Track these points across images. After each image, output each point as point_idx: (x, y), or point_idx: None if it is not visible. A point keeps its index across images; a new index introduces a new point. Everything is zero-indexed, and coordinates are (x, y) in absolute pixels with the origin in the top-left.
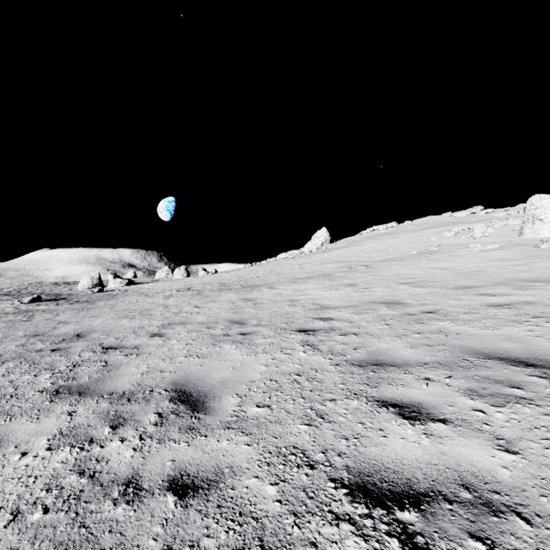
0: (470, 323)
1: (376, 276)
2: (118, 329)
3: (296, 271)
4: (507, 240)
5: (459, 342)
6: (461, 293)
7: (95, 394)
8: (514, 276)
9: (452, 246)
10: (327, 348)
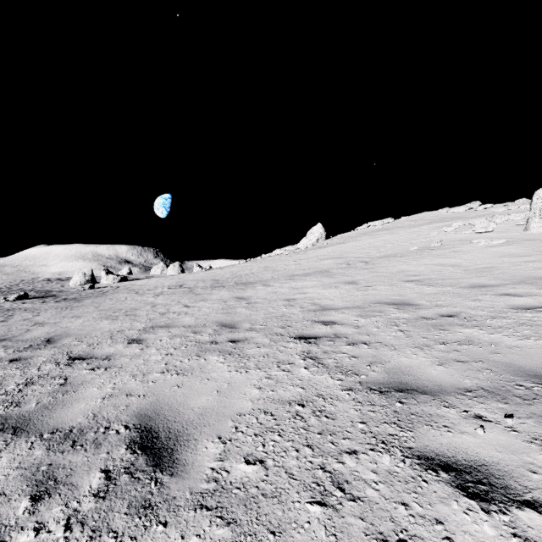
0: (503, 331)
1: (377, 273)
2: (94, 333)
3: (291, 267)
4: (512, 235)
5: (499, 357)
6: (478, 293)
7: (34, 431)
8: (532, 273)
9: (454, 241)
10: (335, 363)
